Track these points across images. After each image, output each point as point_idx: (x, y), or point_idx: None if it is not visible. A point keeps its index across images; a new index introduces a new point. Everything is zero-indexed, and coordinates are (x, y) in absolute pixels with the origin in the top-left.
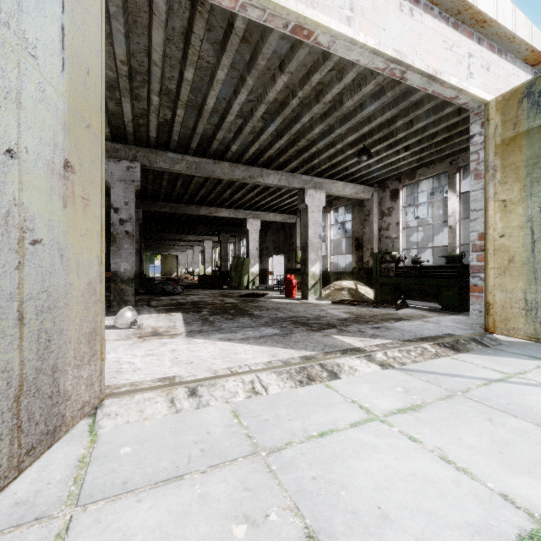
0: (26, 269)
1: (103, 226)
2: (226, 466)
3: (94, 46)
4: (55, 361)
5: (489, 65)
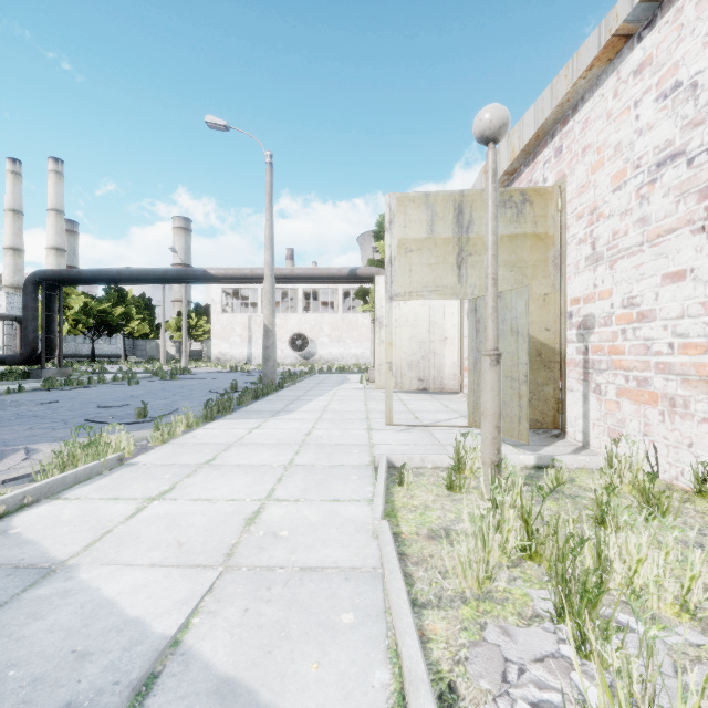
0: (435, 359)
1: (460, 348)
2: (434, 399)
3: (455, 306)
4: (442, 376)
5: (561, 146)
